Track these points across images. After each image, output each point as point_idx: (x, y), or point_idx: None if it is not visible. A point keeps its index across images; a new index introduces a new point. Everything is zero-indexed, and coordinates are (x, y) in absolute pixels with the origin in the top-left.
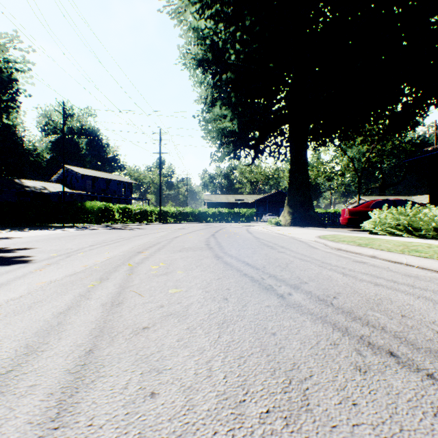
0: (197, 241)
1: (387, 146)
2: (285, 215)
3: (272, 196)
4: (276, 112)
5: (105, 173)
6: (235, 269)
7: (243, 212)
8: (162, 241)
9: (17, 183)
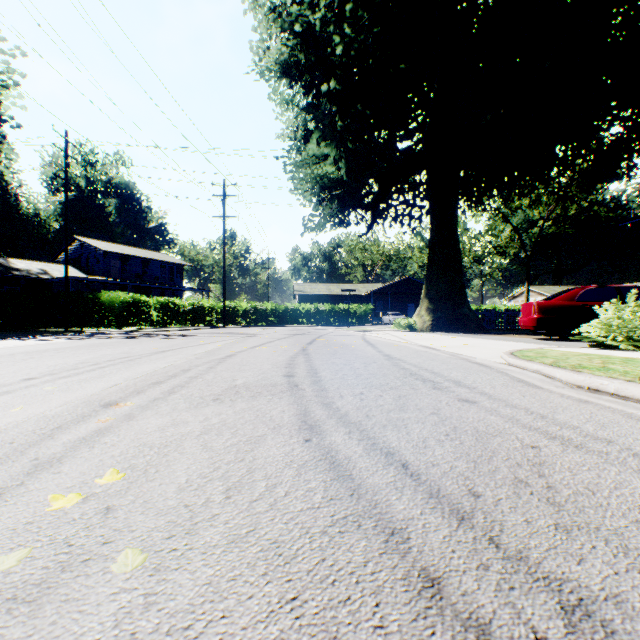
0: (269, 364)
1: (569, 209)
2: (421, 313)
3: (396, 285)
4: (406, 150)
5: (142, 250)
6: (374, 517)
7: (353, 309)
8: (198, 364)
9: (0, 263)
